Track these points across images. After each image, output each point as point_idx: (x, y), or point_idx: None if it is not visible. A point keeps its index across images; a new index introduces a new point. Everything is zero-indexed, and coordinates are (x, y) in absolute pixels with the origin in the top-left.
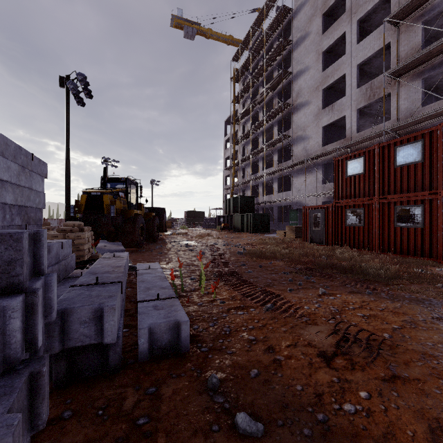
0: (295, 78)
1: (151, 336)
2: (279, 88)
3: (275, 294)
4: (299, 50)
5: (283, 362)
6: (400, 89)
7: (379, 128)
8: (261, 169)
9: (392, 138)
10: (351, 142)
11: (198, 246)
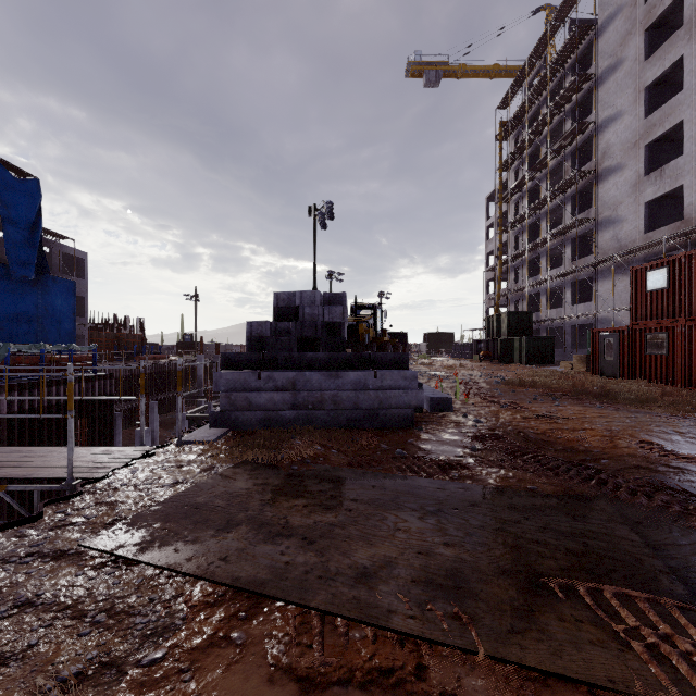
0: (599, 130)
1: (434, 403)
2: (573, 145)
3: (513, 402)
4: (606, 86)
5: (500, 417)
6: None
7: None
8: (545, 269)
9: None
10: (688, 228)
11: (449, 376)
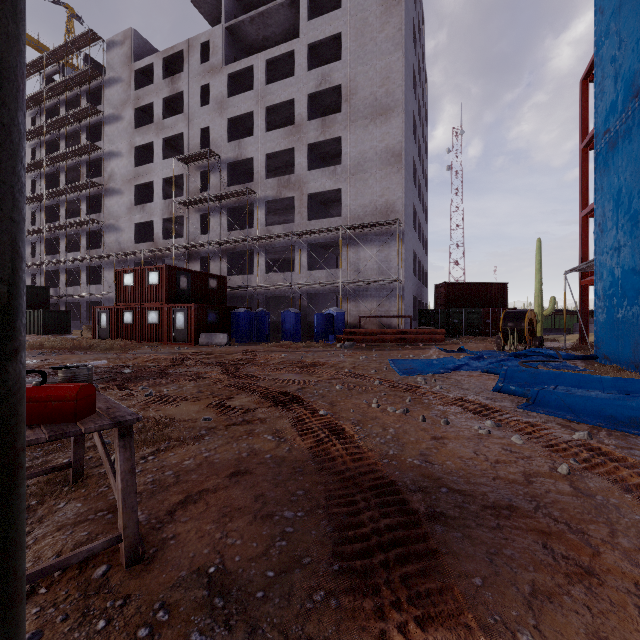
0: (107, 157)
1: None
2: (88, 157)
3: None
4: (112, 128)
5: None
6: (189, 216)
7: (177, 241)
8: (64, 250)
9: (185, 253)
10: (154, 249)
11: None
